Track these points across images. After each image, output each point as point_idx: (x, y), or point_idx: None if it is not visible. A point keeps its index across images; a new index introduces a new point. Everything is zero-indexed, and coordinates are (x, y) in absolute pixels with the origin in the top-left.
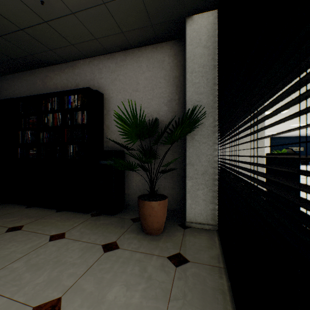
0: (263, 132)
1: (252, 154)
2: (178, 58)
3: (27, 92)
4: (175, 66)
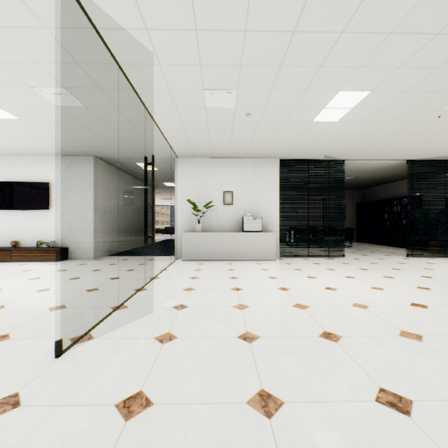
0: None
1: None
2: None
3: (384, 194)
4: None
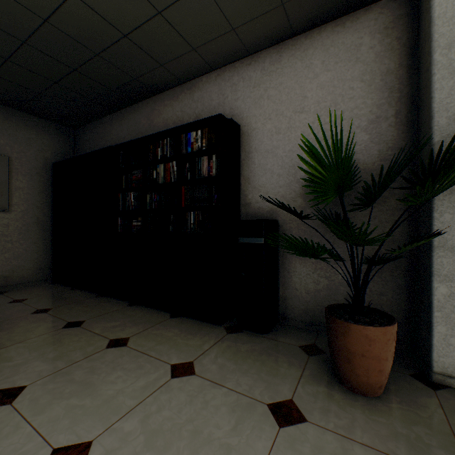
0: None
1: None
2: (394, 34)
3: (128, 137)
4: (385, 51)
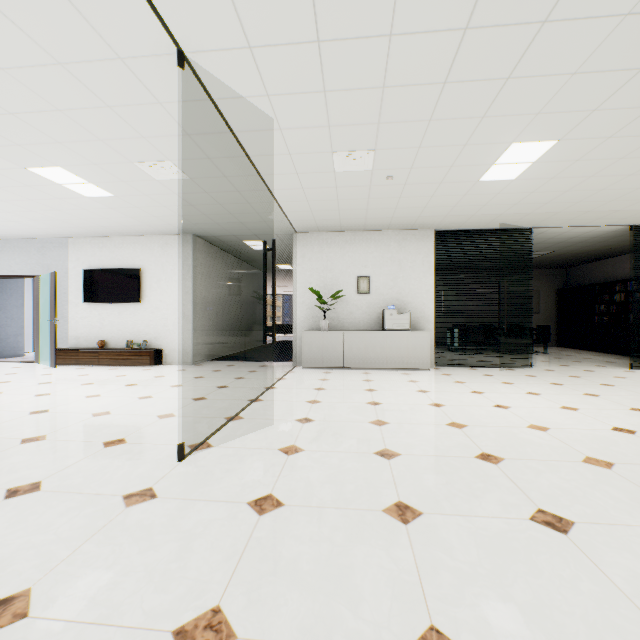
0: None
1: None
2: None
3: (600, 275)
4: None
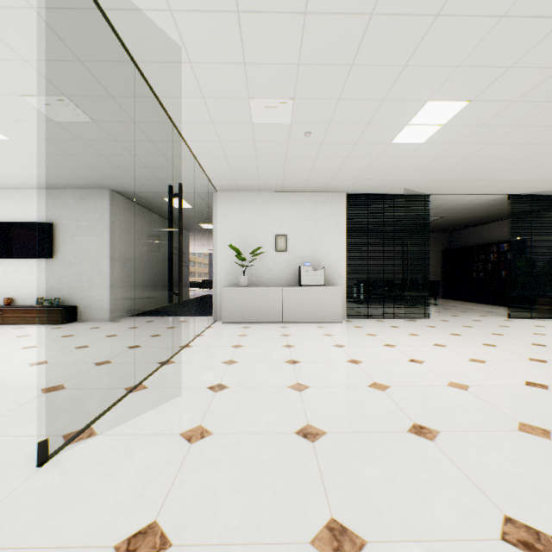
0: None
1: None
2: None
3: (477, 239)
4: None
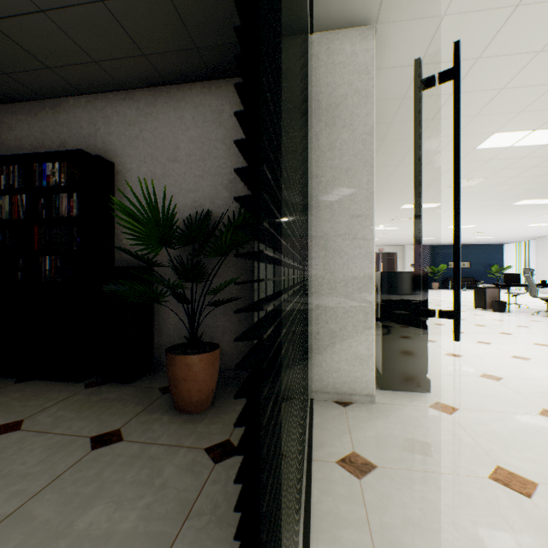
0: (372, 238)
1: (355, 273)
2: None
3: None
4: None
